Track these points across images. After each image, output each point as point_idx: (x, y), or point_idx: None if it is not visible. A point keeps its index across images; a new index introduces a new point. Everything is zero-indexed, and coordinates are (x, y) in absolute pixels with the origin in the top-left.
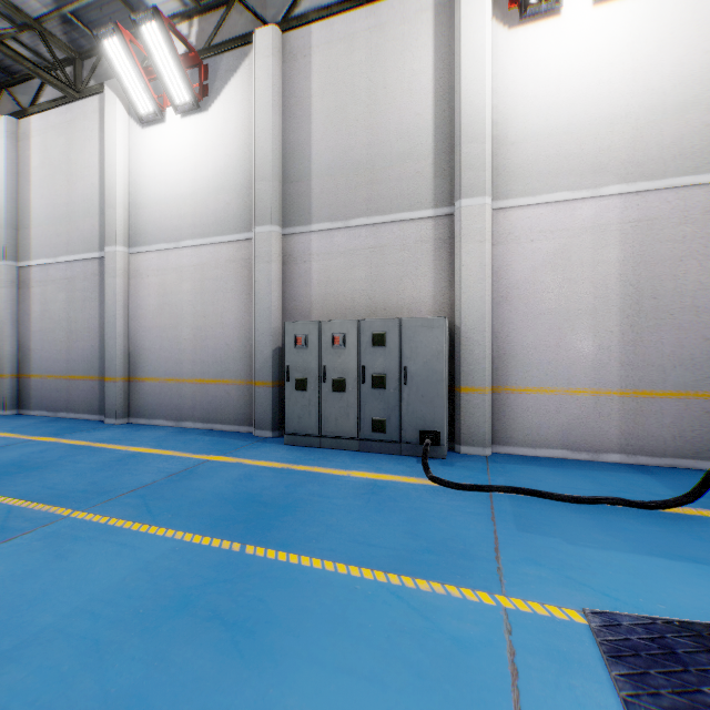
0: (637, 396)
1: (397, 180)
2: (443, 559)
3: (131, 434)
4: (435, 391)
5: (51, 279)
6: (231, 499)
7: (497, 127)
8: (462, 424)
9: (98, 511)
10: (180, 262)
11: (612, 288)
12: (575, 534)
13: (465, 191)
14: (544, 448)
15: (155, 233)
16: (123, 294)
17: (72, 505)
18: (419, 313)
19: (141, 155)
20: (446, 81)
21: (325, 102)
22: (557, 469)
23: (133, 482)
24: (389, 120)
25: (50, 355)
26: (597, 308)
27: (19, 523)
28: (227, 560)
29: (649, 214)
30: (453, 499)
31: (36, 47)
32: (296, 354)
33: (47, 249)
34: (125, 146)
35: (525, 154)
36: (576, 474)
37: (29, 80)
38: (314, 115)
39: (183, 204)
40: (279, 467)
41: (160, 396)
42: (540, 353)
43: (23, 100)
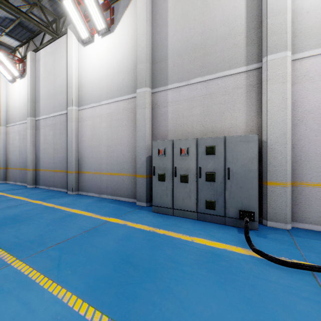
0: None
1: (221, 51)
2: None
3: (76, 200)
4: (250, 184)
5: (47, 124)
6: (113, 258)
7: (294, 3)
8: (268, 206)
9: (29, 262)
10: (100, 112)
11: None
12: None
13: (270, 49)
14: None
15: (90, 99)
16: (75, 130)
17: (19, 253)
18: (236, 133)
19: (83, 60)
20: None
21: (176, 13)
22: None
23: (62, 236)
24: (215, 15)
25: (47, 160)
26: None
27: None
28: None
29: None
30: (281, 277)
31: (40, 16)
32: (159, 159)
33: (45, 111)
34: (76, 57)
35: (317, 18)
36: None
37: (39, 34)
38: (169, 22)
39: (102, 82)
40: (147, 230)
41: (91, 181)
42: None
43: (37, 44)
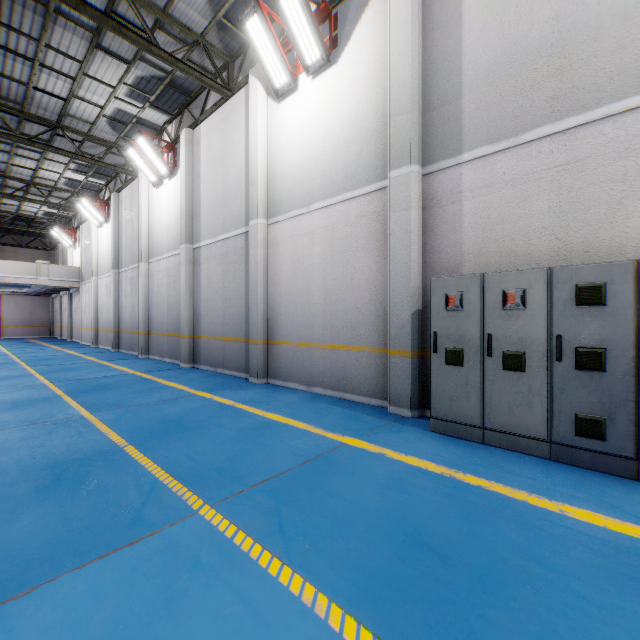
0: None
1: (611, 52)
2: None
3: (268, 396)
4: None
5: (213, 255)
6: (385, 530)
7: None
8: None
9: (226, 512)
10: (311, 226)
11: None
12: None
13: None
14: None
15: (289, 201)
16: (263, 263)
17: (204, 492)
18: None
19: (277, 130)
20: None
21: None
22: None
23: (266, 465)
24: None
25: (212, 320)
26: None
27: (152, 511)
28: None
29: None
30: None
31: (202, 62)
32: (447, 318)
33: (210, 231)
34: (265, 125)
35: None
36: None
37: (199, 95)
38: (466, 14)
39: (314, 167)
40: (436, 472)
41: (293, 360)
42: None
43: (196, 113)
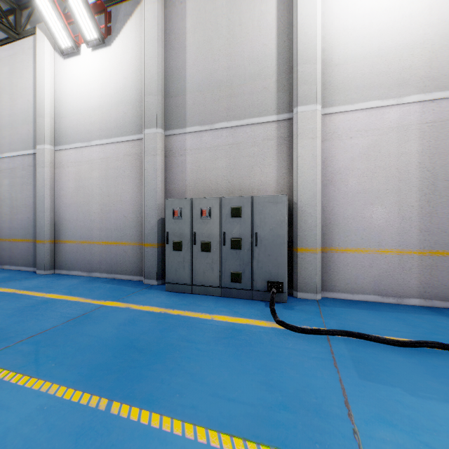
0: (432, 255)
1: (249, 94)
2: (299, 418)
3: (52, 282)
4: (279, 251)
5: None
6: (112, 345)
7: (324, 52)
8: (298, 276)
9: None
10: (91, 156)
11: (413, 173)
12: (411, 382)
13: (301, 100)
14: (360, 294)
15: (73, 135)
16: (50, 180)
17: None
18: (266, 192)
19: (63, 79)
20: (286, 19)
21: (196, 37)
22: (374, 312)
23: (35, 327)
24: (244, 49)
25: None
26: (401, 188)
27: None
28: (90, 424)
29: (441, 116)
30: (298, 343)
31: None
32: (174, 223)
33: None
34: (52, 73)
35: (345, 73)
36: (389, 316)
37: None
38: (188, 47)
39: (93, 114)
40: (157, 312)
41: (76, 254)
42: (357, 222)
43: None
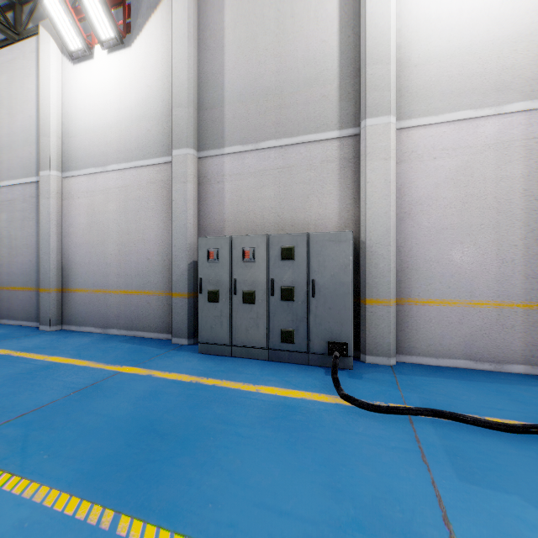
0: None
1: (304, 104)
2: None
3: (58, 341)
4: (342, 303)
5: None
6: (125, 428)
7: (400, 50)
8: (367, 334)
9: None
10: (106, 184)
11: (516, 203)
12: (532, 486)
13: (370, 111)
14: (446, 358)
15: (85, 159)
16: (56, 214)
17: None
18: (325, 229)
19: (72, 89)
20: (351, 9)
21: (237, 34)
22: (466, 382)
23: (29, 402)
24: (297, 48)
25: None
26: (500, 223)
27: None
28: None
29: None
30: (371, 426)
31: None
32: (209, 267)
33: None
34: (59, 81)
35: (427, 75)
36: (487, 388)
37: None
38: (227, 47)
39: (109, 132)
40: (187, 381)
41: (89, 306)
42: (443, 266)
43: None
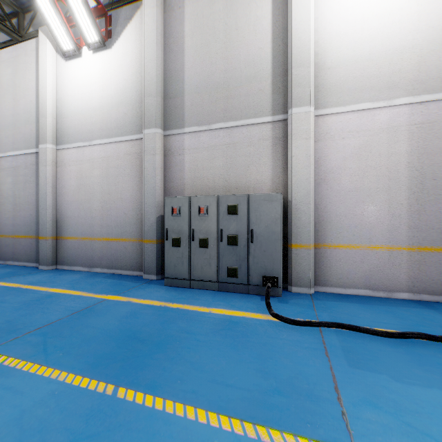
0: (420, 251)
1: (245, 95)
2: (292, 402)
3: (55, 277)
4: (274, 247)
5: (3, 167)
6: (115, 336)
7: (318, 56)
8: (292, 271)
9: (1, 350)
10: (92, 155)
11: (402, 172)
12: (397, 369)
13: (295, 102)
14: (352, 288)
15: (75, 135)
16: (52, 178)
17: None
18: (261, 191)
19: (65, 80)
20: (281, 24)
21: (194, 41)
22: (364, 305)
23: (42, 320)
24: (240, 53)
25: (2, 221)
26: (391, 187)
27: None
28: (98, 407)
29: (429, 118)
30: (292, 334)
31: None
32: (173, 220)
33: None
34: (54, 74)
35: (338, 76)
36: (379, 309)
37: None
38: (186, 50)
39: (94, 114)
40: (157, 305)
41: (78, 250)
42: (349, 219)
43: None
